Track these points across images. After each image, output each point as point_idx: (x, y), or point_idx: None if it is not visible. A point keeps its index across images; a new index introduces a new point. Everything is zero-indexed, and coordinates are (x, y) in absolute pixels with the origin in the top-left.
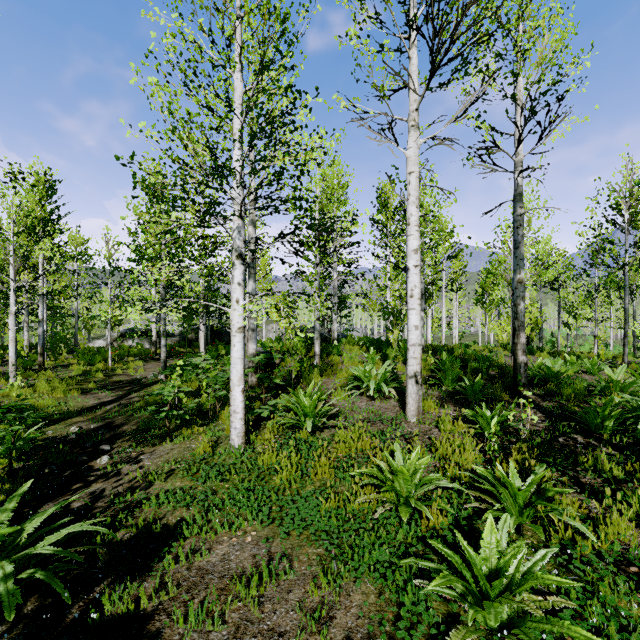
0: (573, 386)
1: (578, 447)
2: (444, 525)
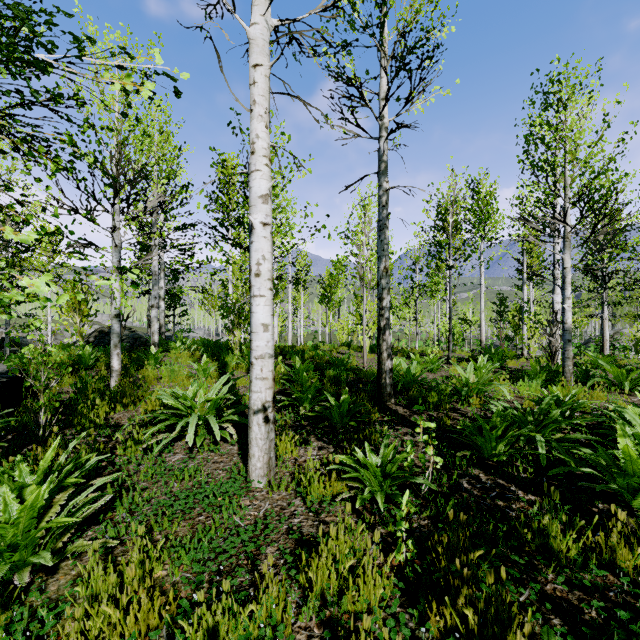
0: (438, 392)
1: (497, 500)
2: None
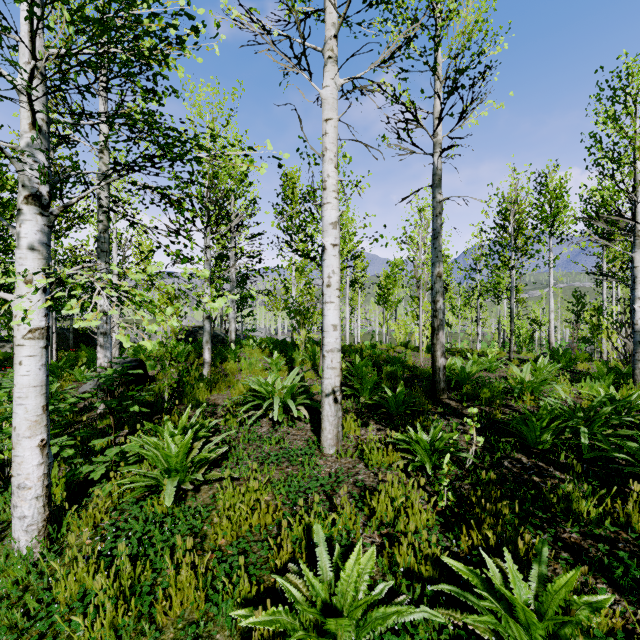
0: (491, 389)
1: (533, 476)
2: None
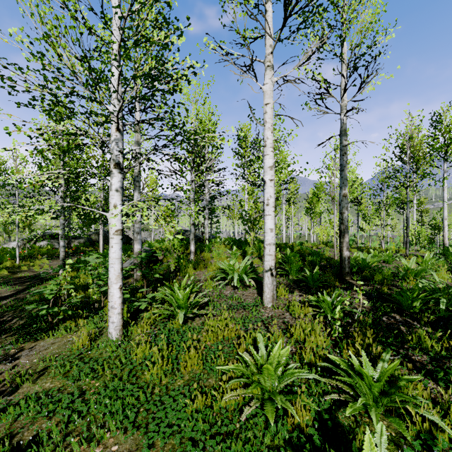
0: (383, 273)
1: (400, 325)
2: (307, 420)
